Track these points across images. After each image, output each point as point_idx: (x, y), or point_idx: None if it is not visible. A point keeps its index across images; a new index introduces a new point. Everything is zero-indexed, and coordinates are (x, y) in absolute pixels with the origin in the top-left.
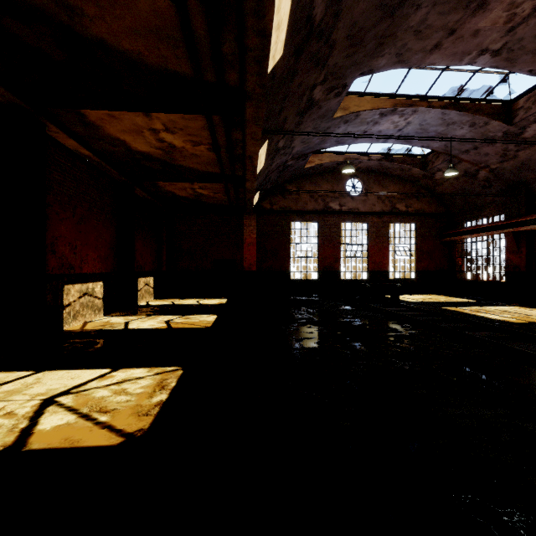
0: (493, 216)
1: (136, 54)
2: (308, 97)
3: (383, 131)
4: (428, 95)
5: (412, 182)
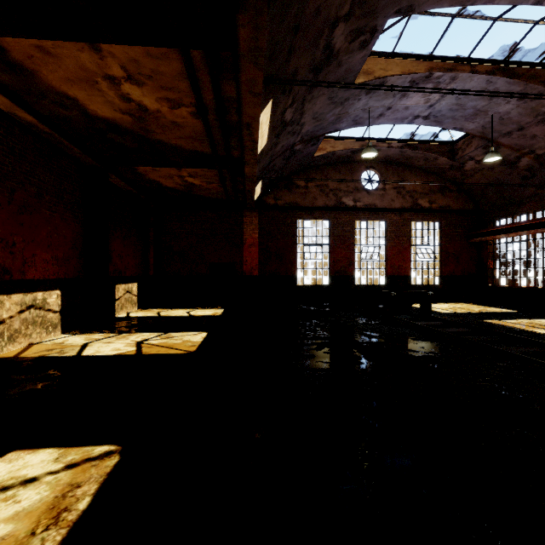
0: (535, 212)
1: None
2: (326, 41)
3: (410, 108)
4: (471, 58)
5: (436, 174)
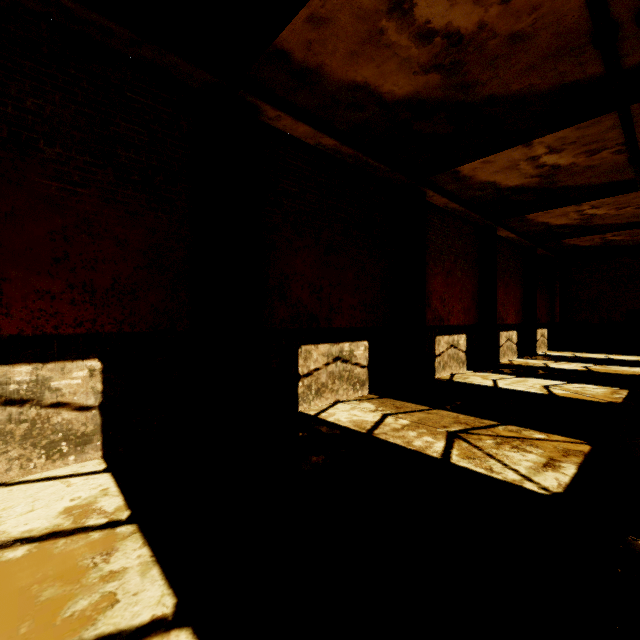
0: None
1: (586, 183)
2: None
3: None
4: None
5: None
